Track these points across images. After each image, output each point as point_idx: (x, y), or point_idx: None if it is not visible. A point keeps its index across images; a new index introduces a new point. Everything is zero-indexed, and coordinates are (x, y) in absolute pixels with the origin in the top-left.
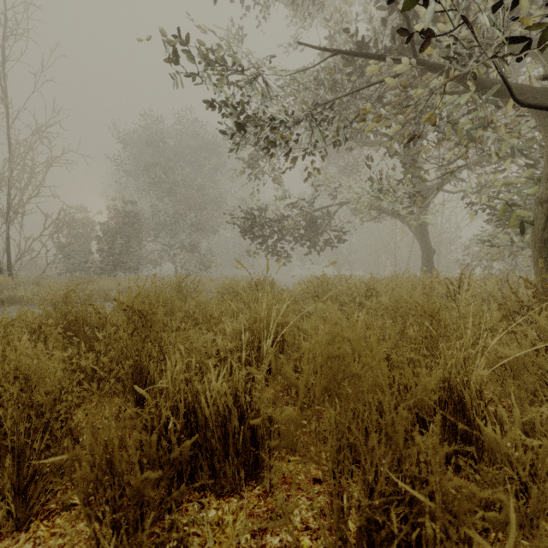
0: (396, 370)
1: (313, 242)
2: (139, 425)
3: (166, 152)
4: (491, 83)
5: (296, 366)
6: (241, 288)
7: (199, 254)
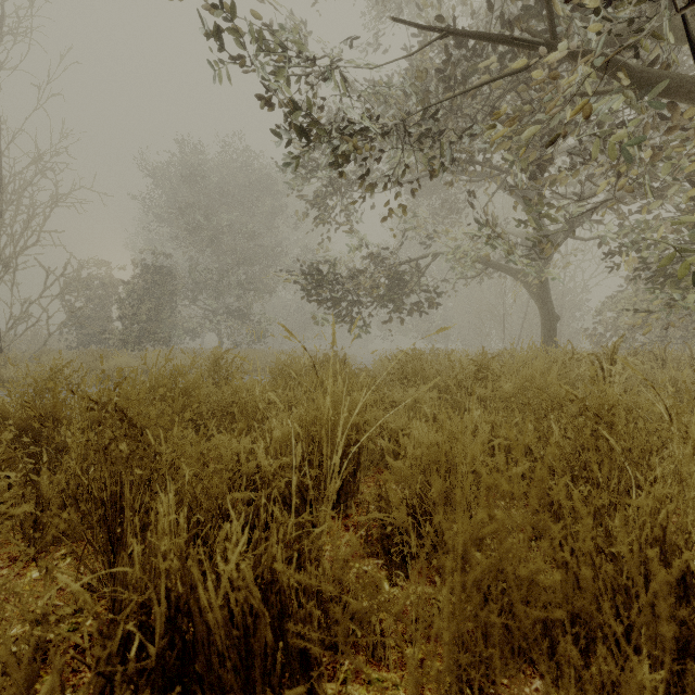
0: (565, 522)
1: (399, 306)
2: (59, 661)
3: (208, 190)
4: (654, 77)
5: (380, 496)
6: (301, 368)
7: (250, 322)
